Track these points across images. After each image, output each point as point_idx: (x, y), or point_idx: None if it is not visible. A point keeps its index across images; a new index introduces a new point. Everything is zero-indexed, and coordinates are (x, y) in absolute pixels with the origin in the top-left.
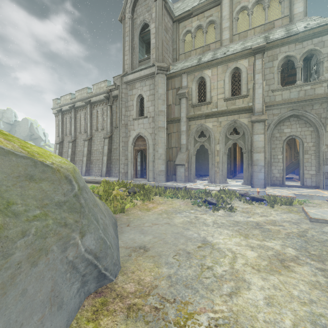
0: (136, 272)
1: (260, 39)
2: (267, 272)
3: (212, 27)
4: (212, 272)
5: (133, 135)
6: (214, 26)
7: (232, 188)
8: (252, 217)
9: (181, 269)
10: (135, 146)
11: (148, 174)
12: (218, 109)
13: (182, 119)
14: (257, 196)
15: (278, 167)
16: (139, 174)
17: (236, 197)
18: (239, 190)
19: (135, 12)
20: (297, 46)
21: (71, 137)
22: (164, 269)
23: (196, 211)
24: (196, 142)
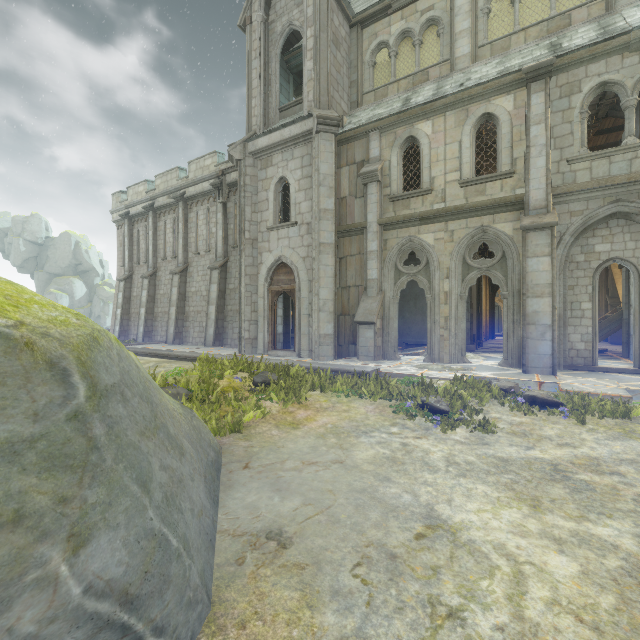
0: (251, 624)
1: (540, 50)
2: (627, 639)
3: (432, 41)
4: (464, 634)
5: (268, 261)
6: (438, 31)
7: (481, 375)
8: (538, 448)
9: (374, 616)
10: (271, 285)
11: (299, 342)
12: (447, 205)
13: (370, 226)
14: (540, 394)
15: (581, 328)
16: (281, 342)
17: (493, 395)
18: (497, 379)
19: (272, 8)
20: (627, 61)
21: (147, 268)
22: (329, 617)
23: (403, 430)
24: (398, 276)
